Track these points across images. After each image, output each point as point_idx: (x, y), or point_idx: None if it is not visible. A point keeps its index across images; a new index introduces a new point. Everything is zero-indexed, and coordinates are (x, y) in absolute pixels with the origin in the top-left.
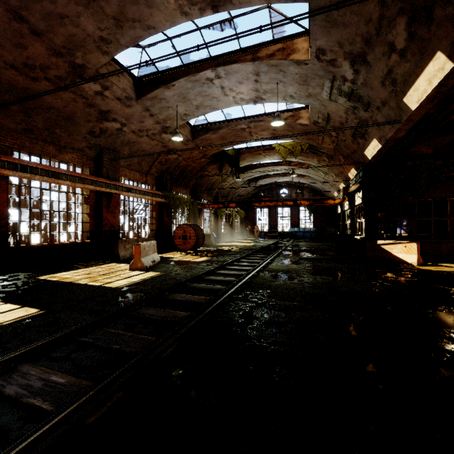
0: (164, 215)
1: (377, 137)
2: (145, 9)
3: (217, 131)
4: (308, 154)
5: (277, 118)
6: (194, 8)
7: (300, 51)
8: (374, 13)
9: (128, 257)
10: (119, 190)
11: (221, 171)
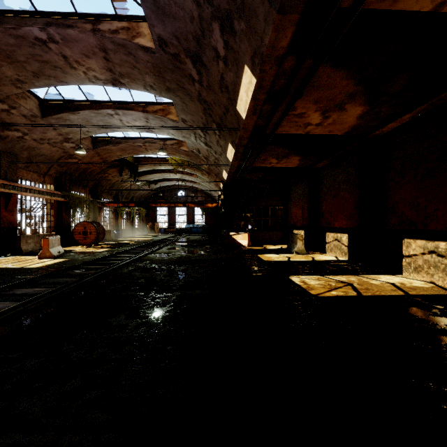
0: (64, 213)
1: (224, 169)
2: (61, 73)
3: (117, 145)
4: (193, 168)
5: (161, 151)
6: (99, 81)
7: (174, 114)
8: (203, 117)
9: (30, 251)
10: (18, 190)
11: (121, 174)
